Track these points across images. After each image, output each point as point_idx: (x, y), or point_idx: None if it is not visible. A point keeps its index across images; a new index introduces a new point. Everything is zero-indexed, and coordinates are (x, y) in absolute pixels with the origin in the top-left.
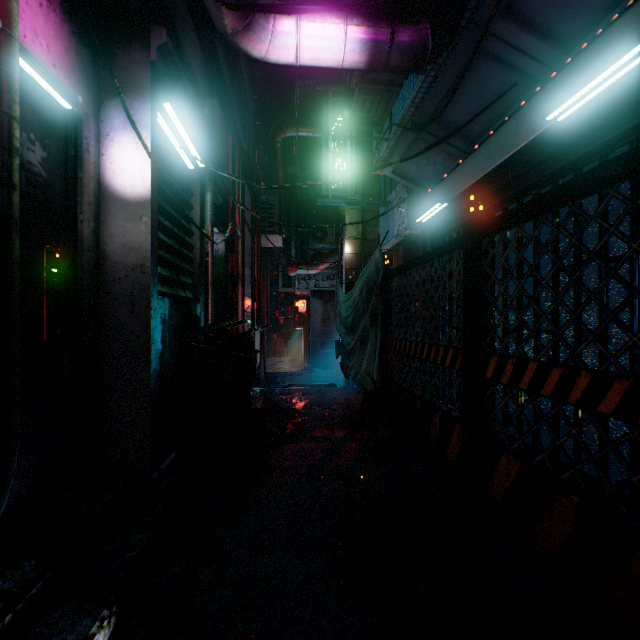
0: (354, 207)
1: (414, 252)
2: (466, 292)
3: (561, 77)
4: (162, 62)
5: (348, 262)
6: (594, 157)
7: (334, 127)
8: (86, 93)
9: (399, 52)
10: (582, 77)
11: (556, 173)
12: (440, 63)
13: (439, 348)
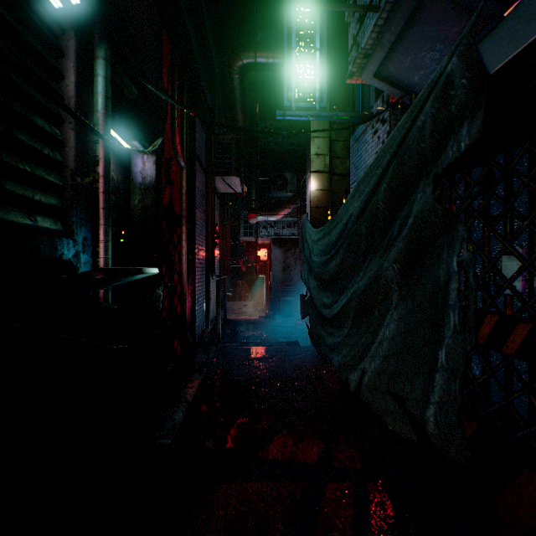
0: (320, 135)
1: None
2: None
3: None
4: None
5: (313, 200)
6: None
7: (298, 19)
8: None
9: None
10: None
11: None
12: None
13: None
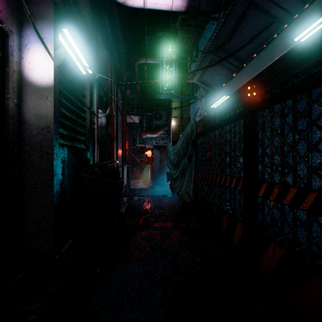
0: (176, 100)
1: (208, 125)
2: (246, 144)
3: (302, 15)
4: (61, 3)
5: (173, 130)
6: (321, 64)
7: (166, 56)
8: (10, 17)
9: (206, 0)
10: (317, 13)
11: (295, 75)
12: (227, 13)
13: (227, 177)
